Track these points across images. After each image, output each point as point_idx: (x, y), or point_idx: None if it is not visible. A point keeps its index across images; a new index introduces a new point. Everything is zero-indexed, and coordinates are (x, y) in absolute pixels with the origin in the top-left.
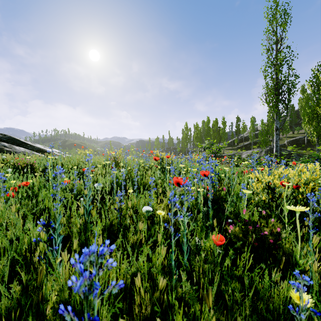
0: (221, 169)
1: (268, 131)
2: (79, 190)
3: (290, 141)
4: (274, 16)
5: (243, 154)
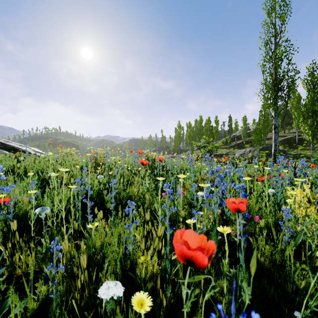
0: (222, 171)
1: (262, 130)
2: (26, 212)
3: (282, 140)
4: (273, 8)
5: (236, 153)
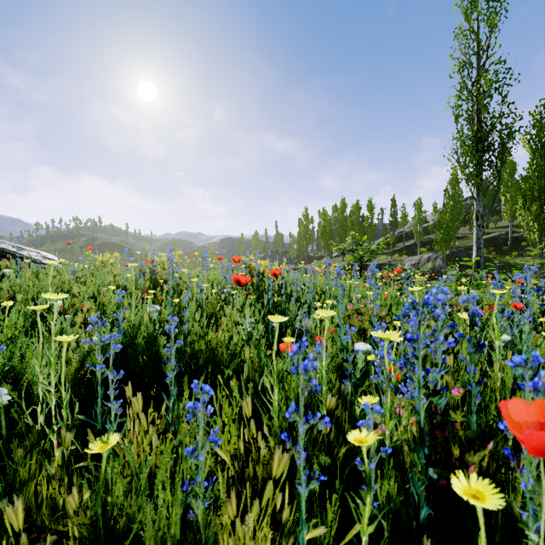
0: (388, 295)
1: (450, 222)
2: None
3: (483, 240)
4: (474, 4)
5: (405, 262)
